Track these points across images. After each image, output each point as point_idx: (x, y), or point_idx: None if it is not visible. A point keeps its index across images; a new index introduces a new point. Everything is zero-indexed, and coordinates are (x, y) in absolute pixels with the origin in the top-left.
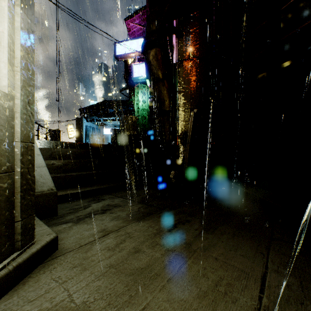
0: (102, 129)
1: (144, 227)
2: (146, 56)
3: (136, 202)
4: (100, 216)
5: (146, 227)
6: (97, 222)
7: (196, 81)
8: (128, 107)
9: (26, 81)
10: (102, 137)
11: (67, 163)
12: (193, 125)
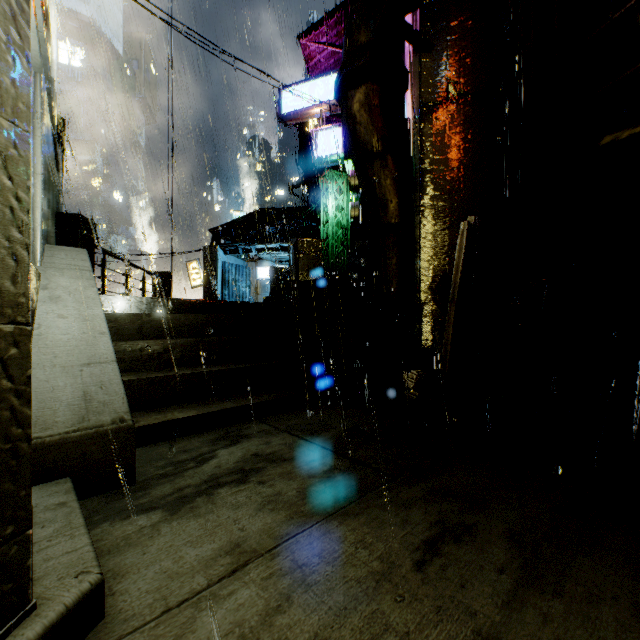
0: (254, 268)
1: (345, 543)
2: (346, 105)
3: (322, 451)
4: (232, 494)
5: (350, 546)
6: (222, 515)
7: (463, 152)
8: (305, 221)
9: None
10: (254, 284)
11: (173, 347)
12: (465, 255)
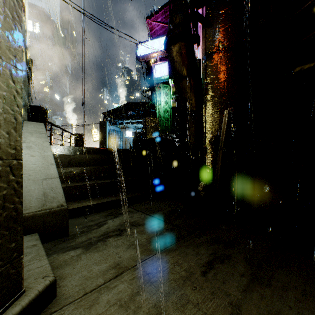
0: (124, 132)
1: (169, 263)
2: (169, 52)
3: (158, 220)
4: (115, 241)
5: (171, 264)
6: (110, 250)
7: (226, 76)
8: (150, 109)
9: (8, 75)
10: (124, 140)
11: (85, 170)
12: (227, 126)
